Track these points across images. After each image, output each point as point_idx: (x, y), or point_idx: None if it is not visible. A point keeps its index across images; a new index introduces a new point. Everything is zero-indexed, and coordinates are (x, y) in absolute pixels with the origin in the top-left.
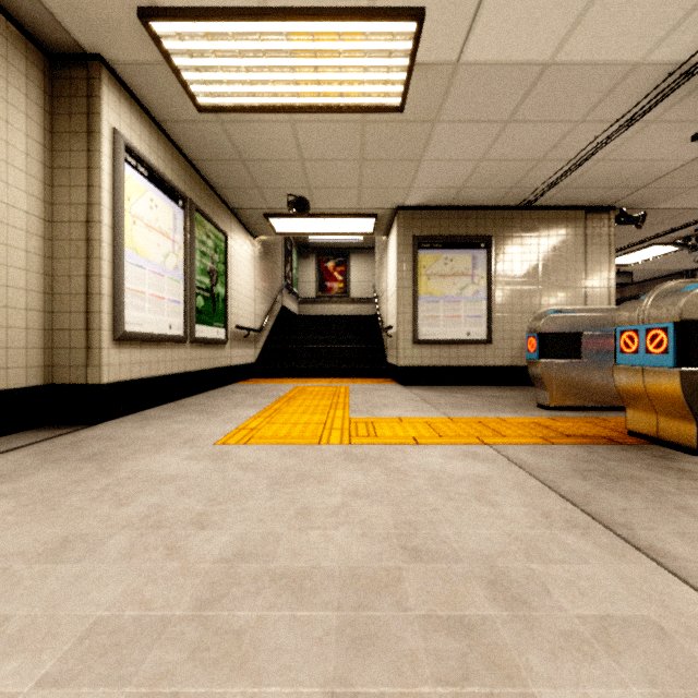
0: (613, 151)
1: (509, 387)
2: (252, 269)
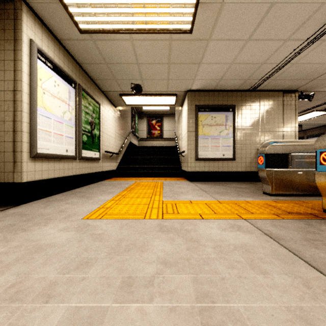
0: (302, 57)
1: (244, 182)
2: (114, 123)
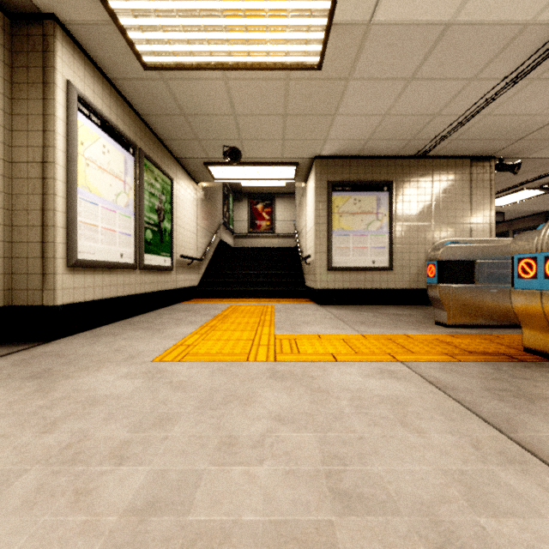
0: (499, 106)
1: (408, 306)
2: (195, 209)
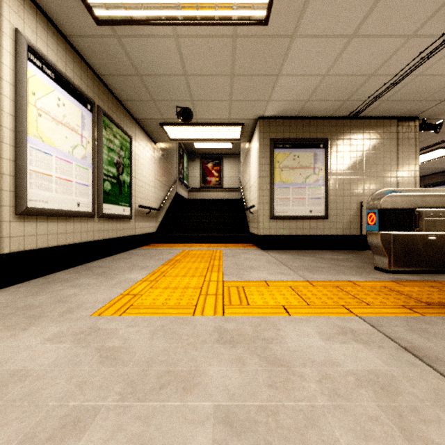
0: (431, 66)
1: (341, 251)
2: (153, 165)
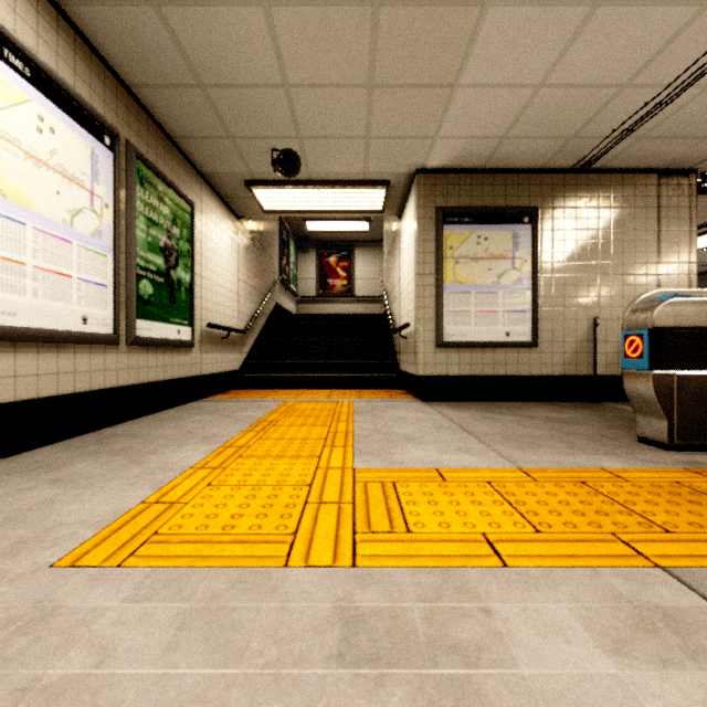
0: None
1: (562, 403)
2: (234, 256)
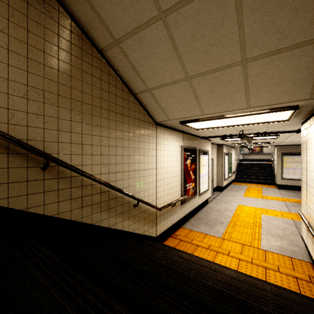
0: None
1: None
2: (234, 156)
